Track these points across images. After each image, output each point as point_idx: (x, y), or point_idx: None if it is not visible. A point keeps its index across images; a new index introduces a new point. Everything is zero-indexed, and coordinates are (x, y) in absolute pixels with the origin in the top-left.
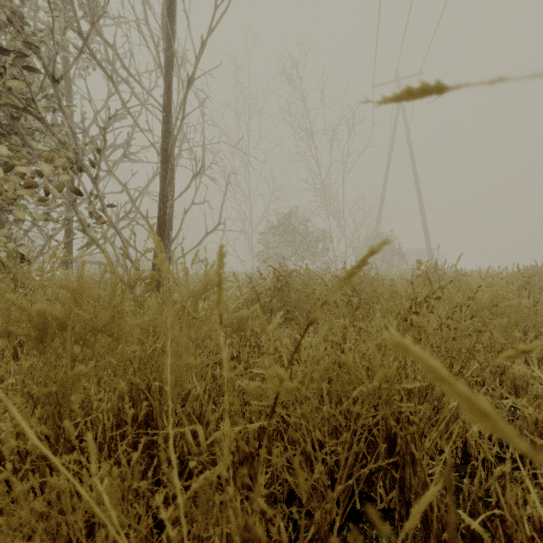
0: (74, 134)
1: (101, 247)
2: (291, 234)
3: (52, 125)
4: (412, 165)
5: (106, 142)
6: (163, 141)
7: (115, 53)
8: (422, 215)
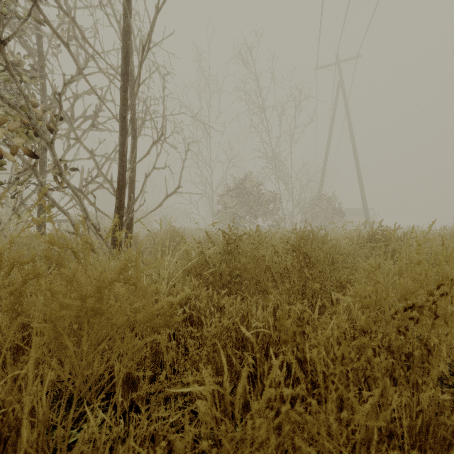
0: (26, 98)
1: (62, 209)
2: (246, 196)
3: (19, 94)
4: (351, 136)
5: (62, 107)
6: (121, 108)
7: (75, 24)
8: (360, 179)
